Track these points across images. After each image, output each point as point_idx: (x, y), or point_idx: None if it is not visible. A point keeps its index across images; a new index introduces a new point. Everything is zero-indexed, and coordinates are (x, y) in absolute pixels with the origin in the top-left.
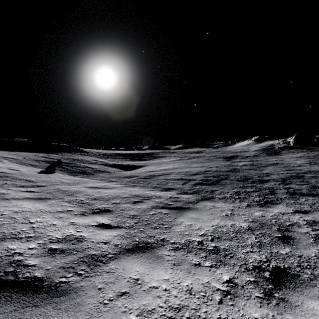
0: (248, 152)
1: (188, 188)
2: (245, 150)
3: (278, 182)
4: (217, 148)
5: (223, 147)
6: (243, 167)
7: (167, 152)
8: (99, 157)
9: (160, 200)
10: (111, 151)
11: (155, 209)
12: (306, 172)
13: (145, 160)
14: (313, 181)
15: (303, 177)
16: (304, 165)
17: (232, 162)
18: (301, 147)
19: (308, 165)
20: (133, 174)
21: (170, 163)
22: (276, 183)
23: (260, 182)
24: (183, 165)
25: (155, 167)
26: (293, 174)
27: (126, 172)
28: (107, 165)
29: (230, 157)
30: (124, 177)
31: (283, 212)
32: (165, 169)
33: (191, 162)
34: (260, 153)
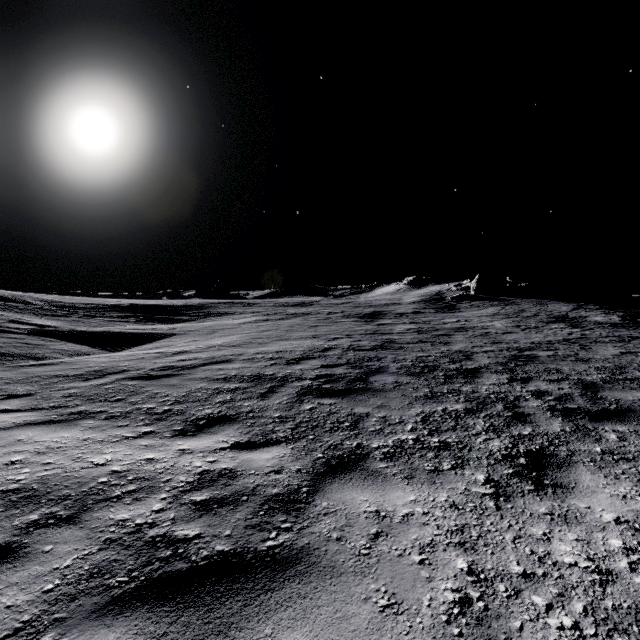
0: (402, 305)
1: (277, 413)
2: (396, 301)
3: (503, 376)
4: (341, 297)
5: (352, 295)
6: (407, 337)
7: (238, 303)
8: (39, 314)
9: (142, 508)
10: (93, 300)
11: (50, 639)
12: (531, 346)
13: (180, 321)
14: (567, 368)
15: (538, 358)
16: (513, 331)
17: (377, 325)
18: (489, 298)
19: (520, 331)
20: (116, 363)
21: (240, 328)
22: (502, 379)
23: (464, 376)
24: (269, 333)
25: (198, 339)
26: (513, 352)
27: (101, 356)
28: (50, 335)
29: (370, 315)
30: (76, 375)
31: (634, 519)
32: (220, 346)
33: (289, 326)
34: (423, 308)
